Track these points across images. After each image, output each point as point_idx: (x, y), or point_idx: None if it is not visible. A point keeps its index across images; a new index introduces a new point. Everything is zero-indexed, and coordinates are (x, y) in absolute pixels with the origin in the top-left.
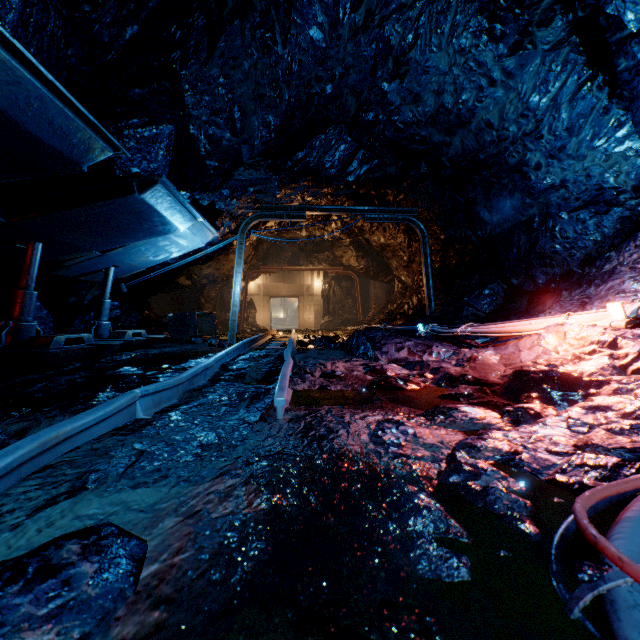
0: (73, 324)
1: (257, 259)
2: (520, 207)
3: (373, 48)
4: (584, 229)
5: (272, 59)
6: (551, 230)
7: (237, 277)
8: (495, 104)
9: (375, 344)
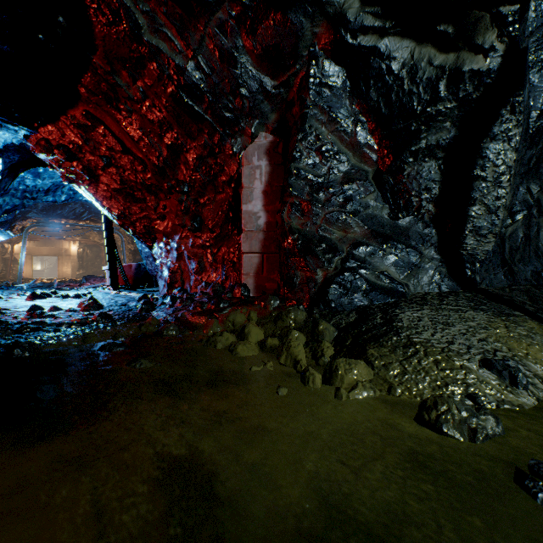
0: None
1: None
2: None
3: None
4: None
5: None
6: None
7: (23, 253)
8: None
9: (87, 279)
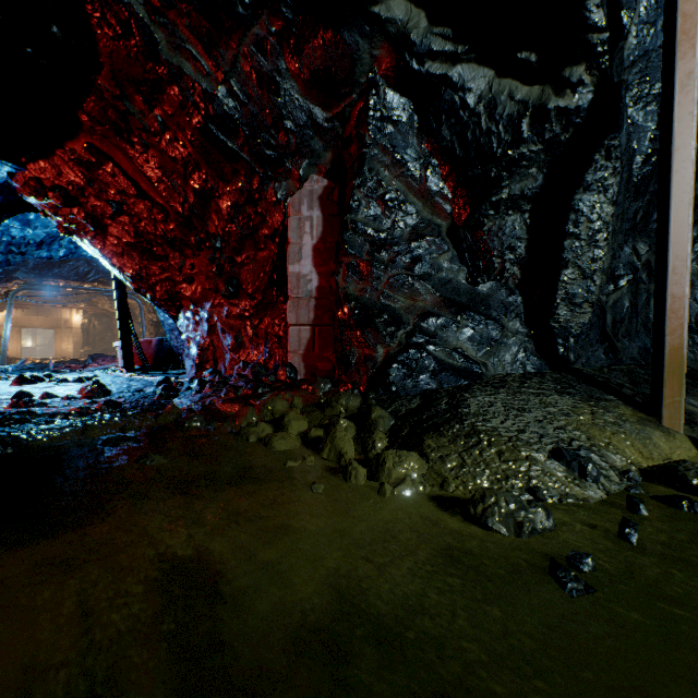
0: None
1: None
2: None
3: None
4: None
5: None
6: None
7: (8, 324)
8: None
9: (94, 359)
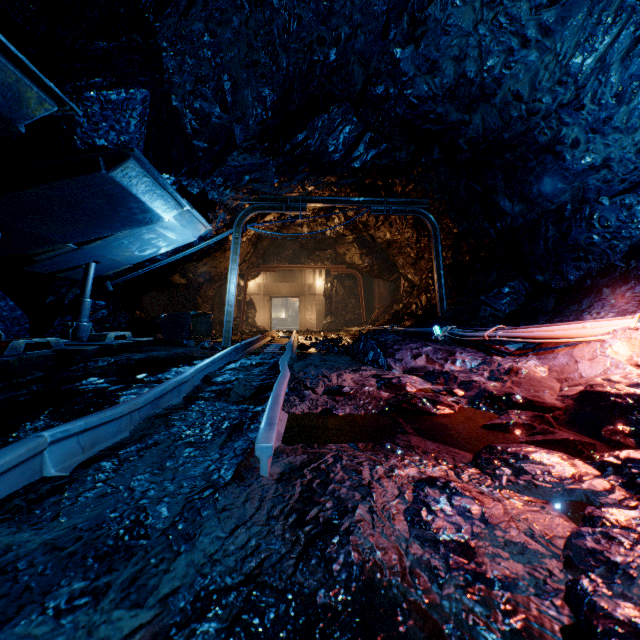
0: (52, 325)
1: (257, 257)
2: (550, 193)
3: (386, 0)
4: (630, 216)
5: (266, 14)
6: (588, 218)
7: (232, 274)
8: (526, 71)
9: (387, 350)
